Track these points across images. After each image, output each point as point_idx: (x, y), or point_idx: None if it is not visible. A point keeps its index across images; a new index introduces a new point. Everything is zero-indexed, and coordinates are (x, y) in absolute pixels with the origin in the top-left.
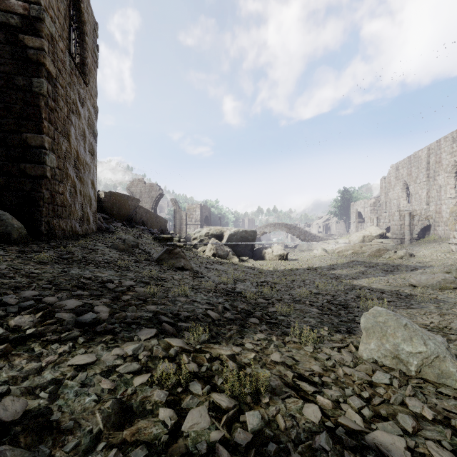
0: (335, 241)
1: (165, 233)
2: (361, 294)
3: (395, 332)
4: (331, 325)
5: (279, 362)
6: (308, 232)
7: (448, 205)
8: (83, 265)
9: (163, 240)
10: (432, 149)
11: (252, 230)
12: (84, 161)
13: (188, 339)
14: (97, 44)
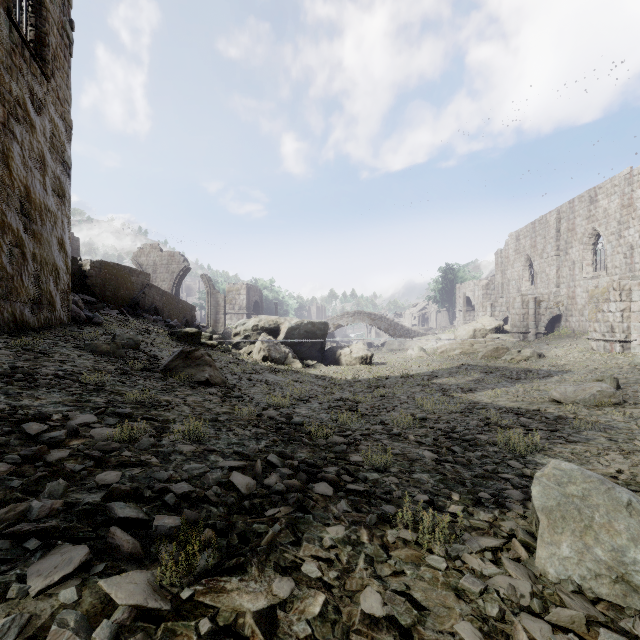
0: (436, 337)
1: (192, 326)
2: (491, 419)
3: (610, 520)
4: (463, 489)
5: (381, 618)
6: (400, 324)
7: (584, 287)
8: (1, 383)
9: (184, 336)
10: (563, 212)
11: (322, 322)
12: (43, 205)
13: (167, 567)
14: (70, 18)
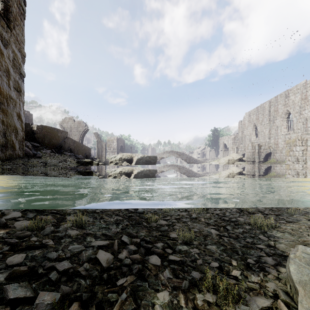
0: (209, 163)
1: (89, 158)
2: (243, 208)
3: None
4: (237, 256)
5: None
6: (192, 157)
7: (283, 139)
8: None
9: (84, 163)
10: (272, 102)
11: (154, 156)
12: (8, 95)
13: None
14: None
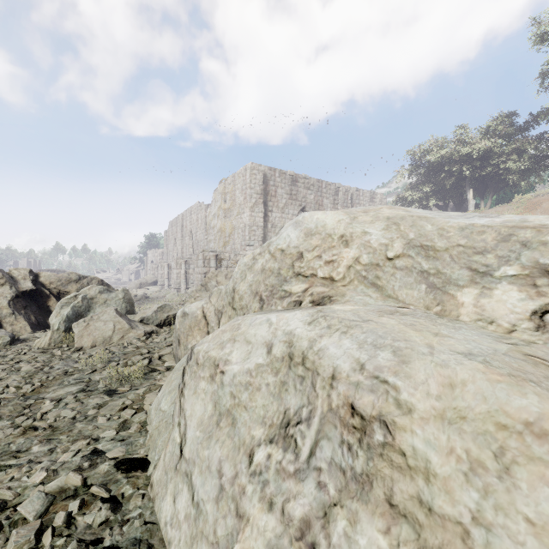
0: None
1: None
2: None
3: None
4: None
5: None
6: None
7: None
8: None
9: None
10: (184, 216)
11: None
12: None
13: None
14: None
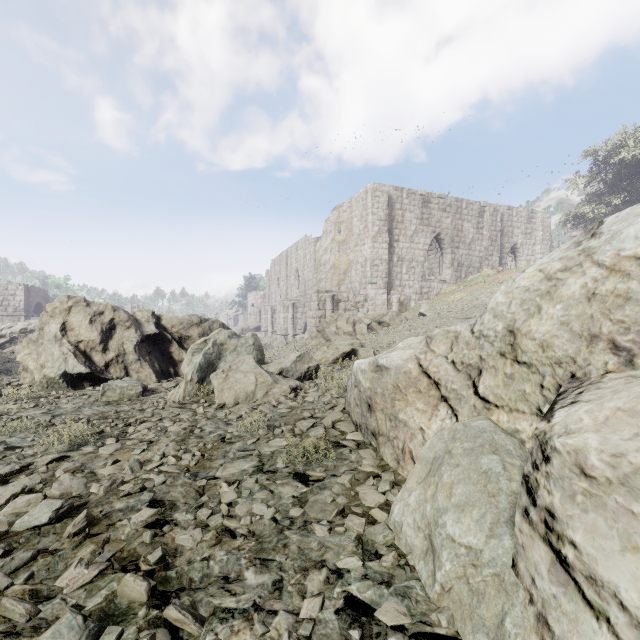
0: None
1: None
2: None
3: None
4: None
5: None
6: None
7: None
8: None
9: None
10: (289, 253)
11: None
12: None
13: None
14: None
